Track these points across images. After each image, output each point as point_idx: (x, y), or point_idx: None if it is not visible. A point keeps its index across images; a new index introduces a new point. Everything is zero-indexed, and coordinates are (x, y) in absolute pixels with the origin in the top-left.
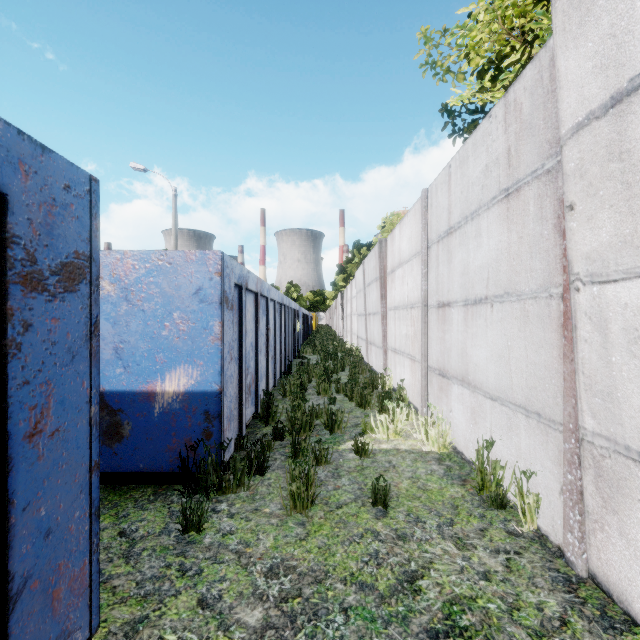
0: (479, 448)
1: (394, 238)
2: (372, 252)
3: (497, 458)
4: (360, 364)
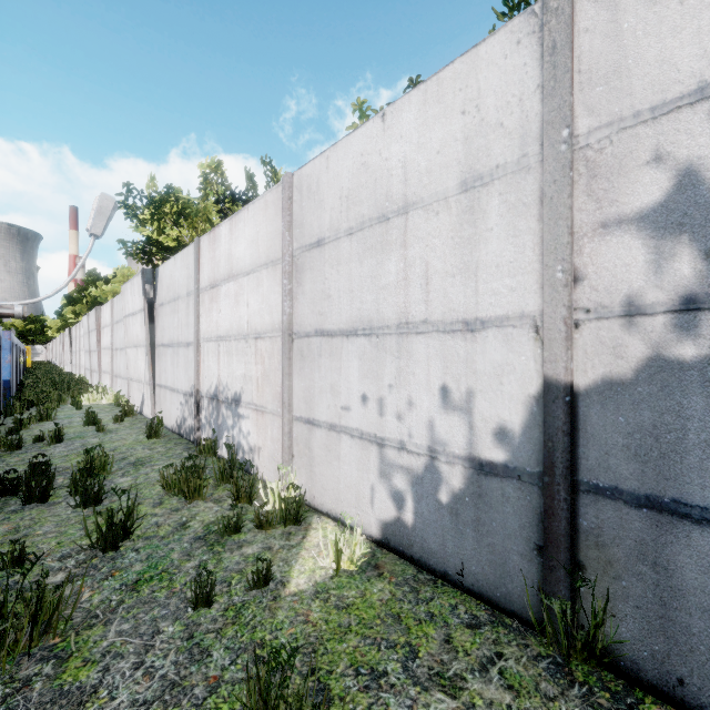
0: (119, 394)
1: (104, 310)
2: (93, 311)
3: (123, 395)
4: (83, 384)
